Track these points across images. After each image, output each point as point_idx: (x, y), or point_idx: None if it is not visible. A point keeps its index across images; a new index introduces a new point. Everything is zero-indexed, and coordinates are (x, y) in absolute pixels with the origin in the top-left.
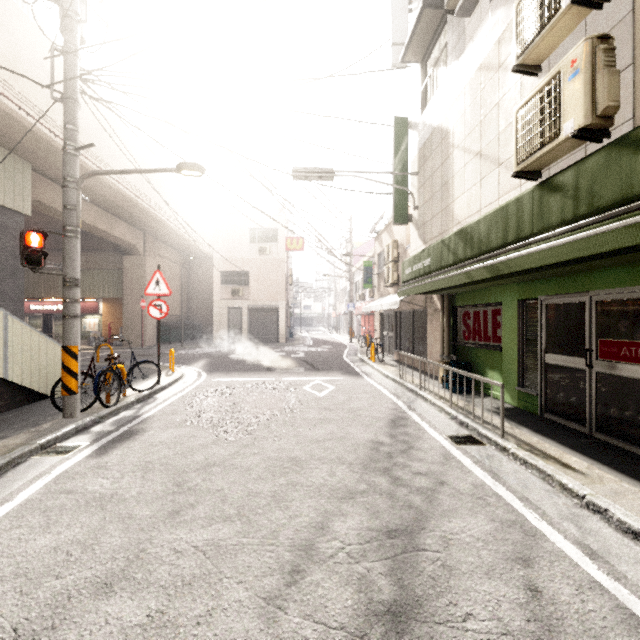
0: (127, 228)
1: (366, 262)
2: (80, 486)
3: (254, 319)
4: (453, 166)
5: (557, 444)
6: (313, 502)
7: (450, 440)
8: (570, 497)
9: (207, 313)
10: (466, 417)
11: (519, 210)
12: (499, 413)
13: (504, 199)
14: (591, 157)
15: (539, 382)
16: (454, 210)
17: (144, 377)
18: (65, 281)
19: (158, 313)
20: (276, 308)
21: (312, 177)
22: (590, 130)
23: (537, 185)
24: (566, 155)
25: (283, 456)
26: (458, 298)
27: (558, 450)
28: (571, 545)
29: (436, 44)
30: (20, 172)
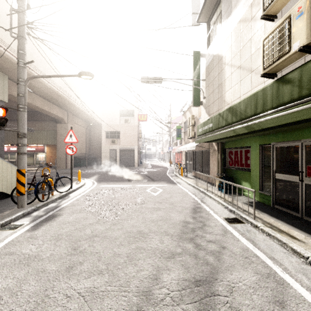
0: (58, 109)
1: (178, 126)
2: (18, 250)
3: (122, 155)
4: (225, 74)
5: (285, 223)
6: (151, 260)
7: (225, 220)
8: (298, 257)
9: (99, 152)
10: (233, 207)
11: (264, 95)
12: (250, 205)
13: (254, 90)
14: (310, 62)
15: (272, 188)
16: (225, 97)
17: (63, 185)
18: (18, 134)
19: (71, 152)
20: (133, 149)
21: (151, 81)
22: (309, 46)
23: (275, 80)
24: (292, 63)
25: (134, 230)
26: (226, 144)
27: (286, 227)
28: (306, 291)
29: (215, 12)
30: (2, 80)
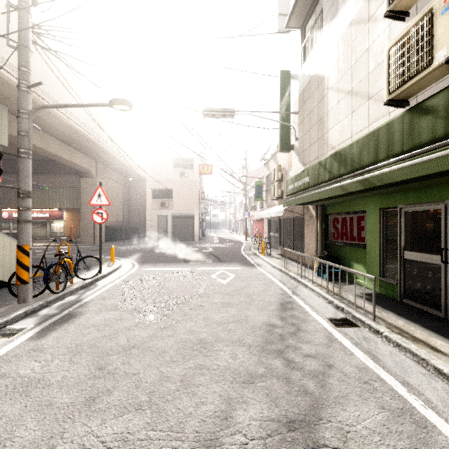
0: (83, 157)
1: (257, 182)
2: (13, 370)
3: (176, 224)
4: (328, 104)
5: (421, 327)
6: (218, 387)
7: (330, 322)
8: (446, 381)
9: (142, 219)
10: (341, 302)
11: (390, 132)
12: (366, 298)
13: (373, 126)
14: None
15: (398, 274)
16: (329, 138)
17: (88, 268)
18: (19, 193)
19: (100, 219)
20: (192, 216)
21: (218, 115)
22: None
23: (407, 110)
24: (434, 83)
25: (193, 338)
26: (329, 207)
27: (423, 333)
28: None
29: (313, 12)
30: None
